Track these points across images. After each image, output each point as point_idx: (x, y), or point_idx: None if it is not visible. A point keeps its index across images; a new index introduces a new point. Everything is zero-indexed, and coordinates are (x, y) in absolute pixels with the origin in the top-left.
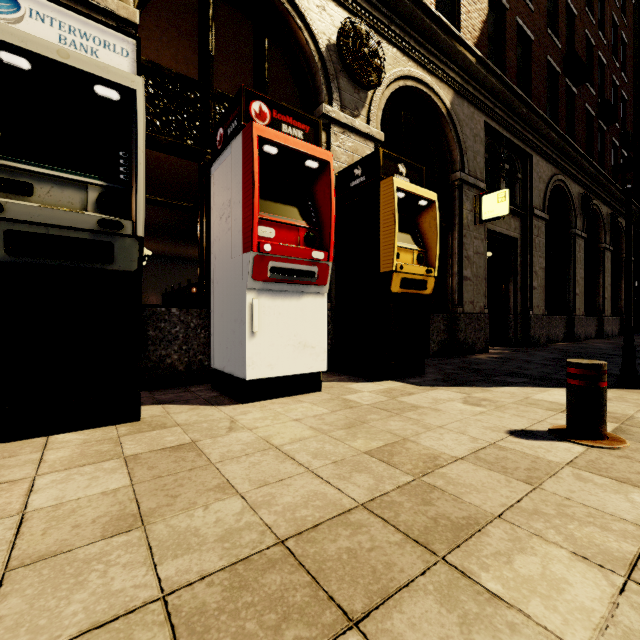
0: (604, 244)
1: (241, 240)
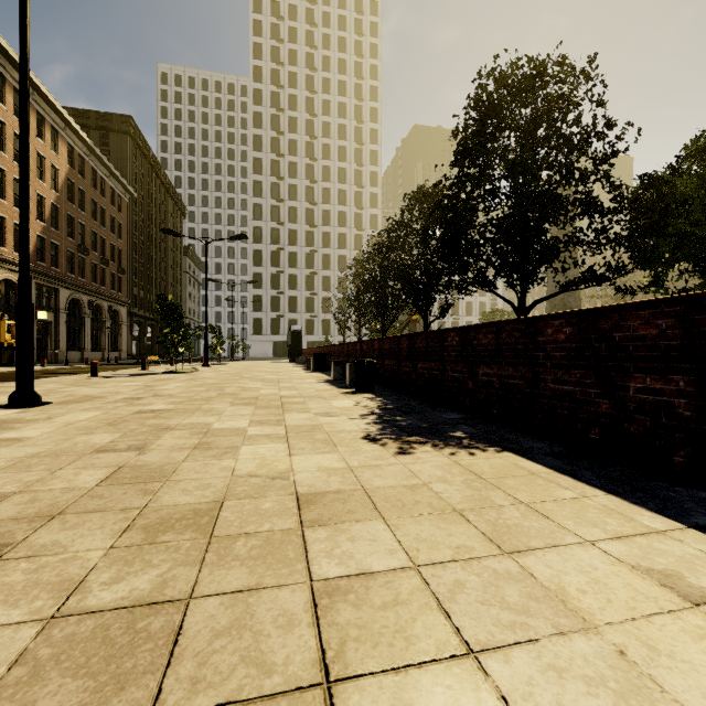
0: (105, 319)
1: None
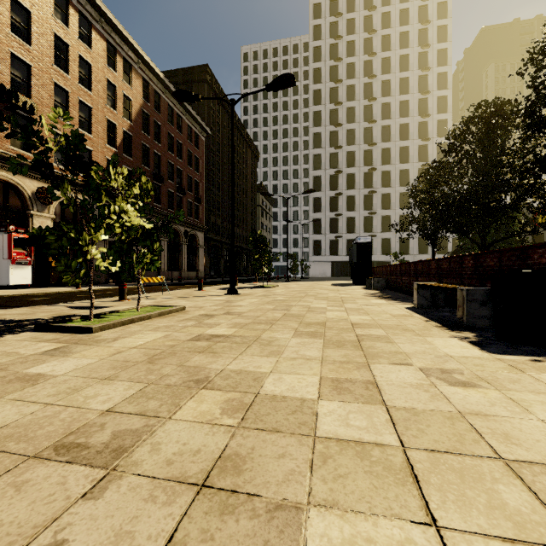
0: (182, 242)
1: (8, 256)
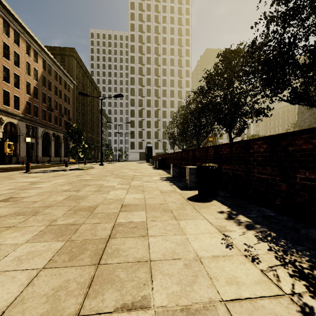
0: (61, 142)
1: None
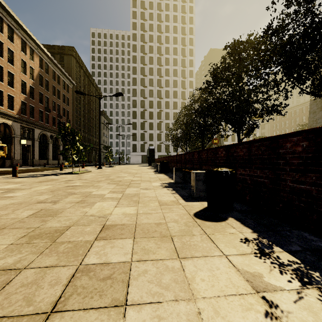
0: (60, 144)
1: None
